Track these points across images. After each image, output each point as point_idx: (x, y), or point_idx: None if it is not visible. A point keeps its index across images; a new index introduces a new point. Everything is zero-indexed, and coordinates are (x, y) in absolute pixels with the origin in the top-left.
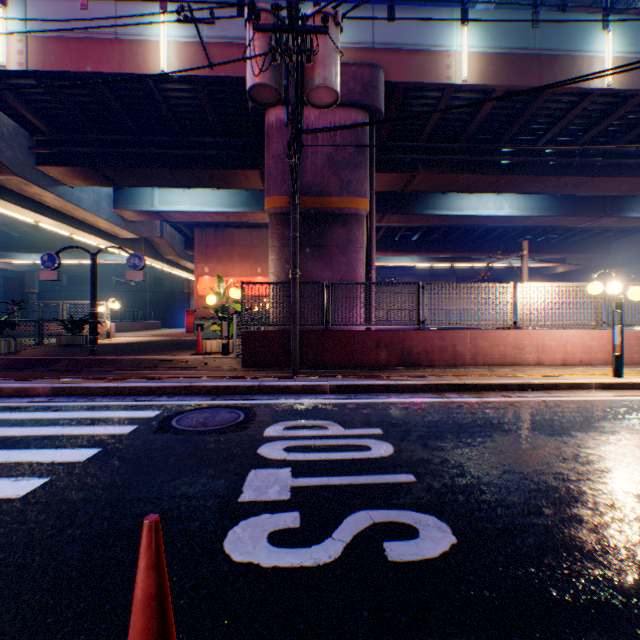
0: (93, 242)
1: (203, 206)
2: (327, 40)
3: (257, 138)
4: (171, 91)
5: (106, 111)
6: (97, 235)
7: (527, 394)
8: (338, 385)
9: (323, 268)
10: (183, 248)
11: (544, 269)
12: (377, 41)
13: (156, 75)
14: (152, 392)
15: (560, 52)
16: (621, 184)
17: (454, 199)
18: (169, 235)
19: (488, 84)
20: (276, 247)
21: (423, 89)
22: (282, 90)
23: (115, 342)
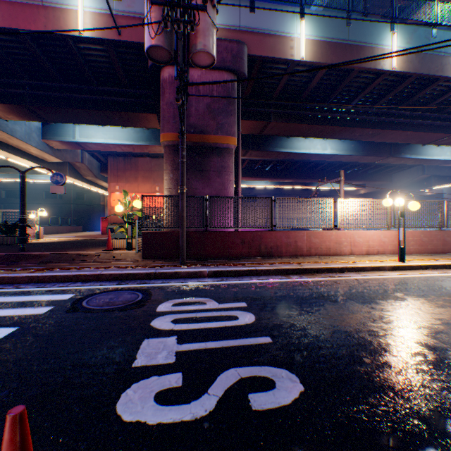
0: (25, 164)
1: (114, 140)
2: (206, 17)
3: (155, 89)
4: (88, 50)
5: (34, 62)
6: (29, 159)
7: (345, 274)
8: (214, 271)
9: (204, 186)
10: (99, 171)
11: (352, 191)
12: (242, 25)
13: (71, 31)
14: (69, 279)
15: (364, 44)
16: (401, 135)
17: (295, 141)
18: (88, 161)
19: (318, 62)
20: (169, 170)
21: (274, 62)
22: (173, 52)
23: (43, 241)
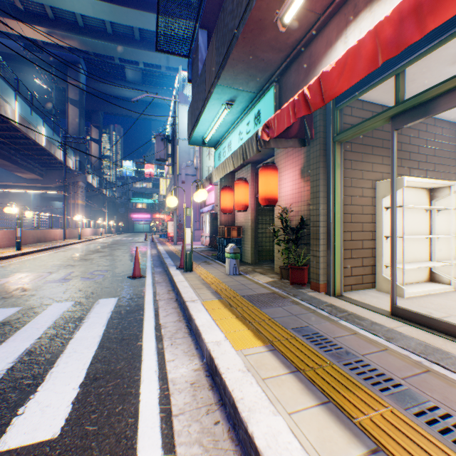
0: None
1: None
2: None
3: None
4: None
5: None
6: None
7: (8, 261)
8: None
9: None
10: None
11: None
12: None
13: None
14: None
15: None
16: None
17: None
18: None
19: None
20: None
21: None
22: None
23: None
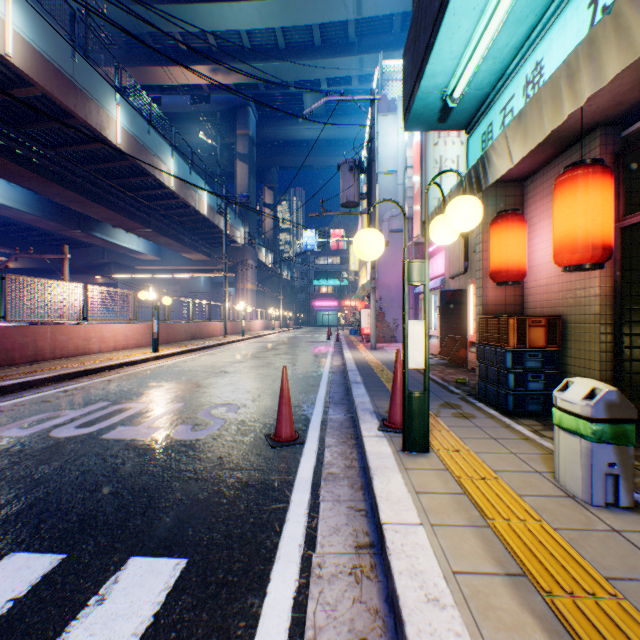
0: None
1: None
2: None
3: None
4: None
5: None
6: None
7: (129, 369)
8: None
9: None
10: None
11: None
12: None
13: None
14: None
15: (92, 96)
16: (107, 213)
17: None
18: None
19: (35, 79)
20: None
21: None
22: None
23: None
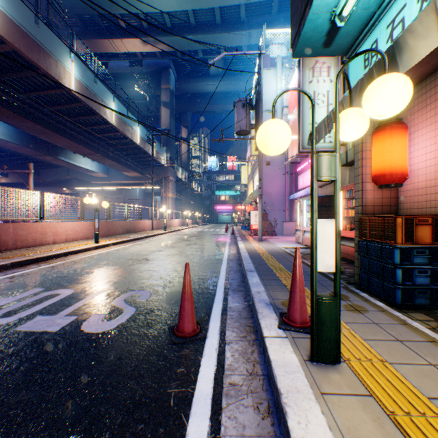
0: None
1: None
2: None
3: None
4: None
5: None
6: None
7: (73, 257)
8: None
9: None
10: None
11: None
12: None
13: None
14: None
15: (52, 54)
16: (67, 142)
17: None
18: None
19: (6, 37)
20: None
21: None
22: None
23: None
